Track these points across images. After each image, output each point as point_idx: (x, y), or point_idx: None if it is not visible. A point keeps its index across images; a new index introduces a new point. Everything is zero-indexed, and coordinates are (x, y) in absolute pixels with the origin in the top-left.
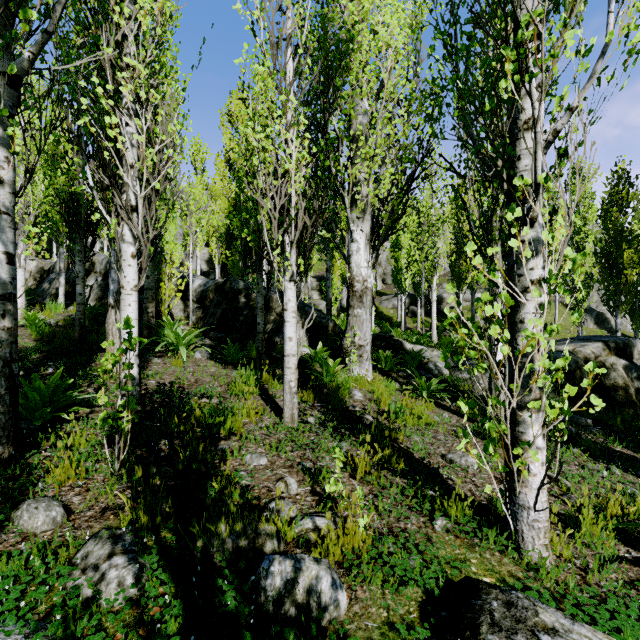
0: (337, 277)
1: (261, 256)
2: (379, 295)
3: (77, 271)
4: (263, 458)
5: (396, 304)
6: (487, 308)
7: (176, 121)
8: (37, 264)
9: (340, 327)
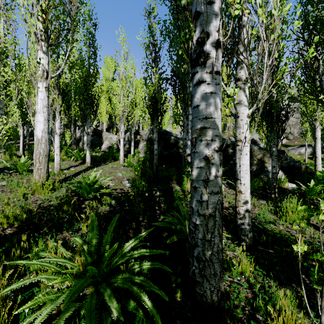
0: (262, 136)
1: (278, 118)
2: (285, 146)
3: (154, 137)
4: None
5: (301, 152)
6: None
7: (284, 1)
8: (117, 137)
9: (310, 168)
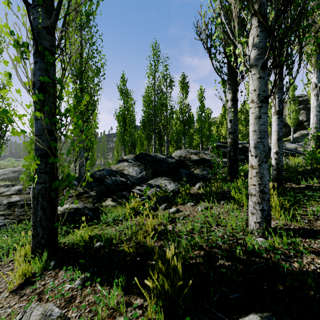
0: None
1: None
2: None
3: None
4: (199, 207)
5: None
6: (80, 121)
7: None
8: None
9: None
